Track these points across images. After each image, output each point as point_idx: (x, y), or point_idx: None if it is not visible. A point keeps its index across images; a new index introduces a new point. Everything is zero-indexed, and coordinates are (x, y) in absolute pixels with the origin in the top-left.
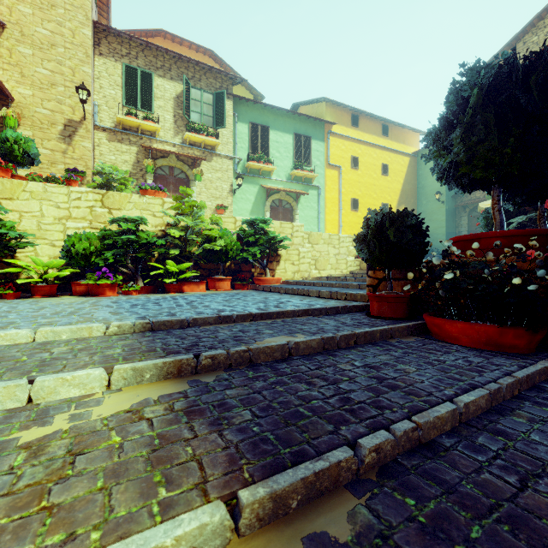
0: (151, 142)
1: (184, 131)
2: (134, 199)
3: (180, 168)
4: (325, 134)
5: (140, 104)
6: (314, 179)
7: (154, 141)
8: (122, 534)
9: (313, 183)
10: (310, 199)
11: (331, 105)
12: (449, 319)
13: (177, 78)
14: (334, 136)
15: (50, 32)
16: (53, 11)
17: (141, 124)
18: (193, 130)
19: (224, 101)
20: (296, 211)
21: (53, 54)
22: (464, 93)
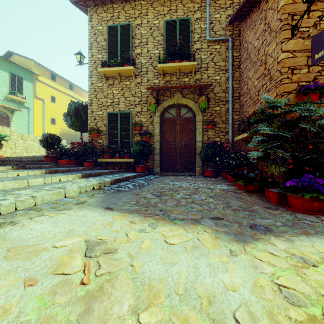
0: None
1: None
2: None
3: None
4: (34, 79)
5: None
6: (26, 103)
7: None
8: (0, 166)
9: (25, 105)
10: (22, 113)
11: (38, 64)
12: (61, 160)
13: None
14: (40, 82)
15: None
16: None
17: None
18: None
19: None
20: (12, 119)
21: None
22: (72, 107)
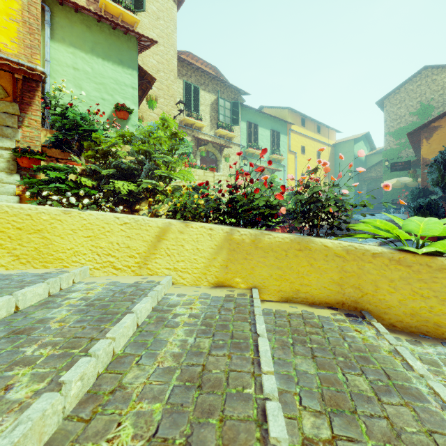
0: (198, 134)
1: (215, 127)
2: (239, 180)
3: (212, 152)
4: (288, 131)
5: (192, 108)
6: (283, 160)
7: (200, 134)
8: None
9: (281, 163)
10: (279, 173)
11: (291, 112)
12: None
13: (212, 91)
14: (292, 132)
15: (157, 62)
16: (158, 48)
17: (196, 123)
18: (222, 127)
19: (239, 108)
20: None
21: (158, 77)
22: None
